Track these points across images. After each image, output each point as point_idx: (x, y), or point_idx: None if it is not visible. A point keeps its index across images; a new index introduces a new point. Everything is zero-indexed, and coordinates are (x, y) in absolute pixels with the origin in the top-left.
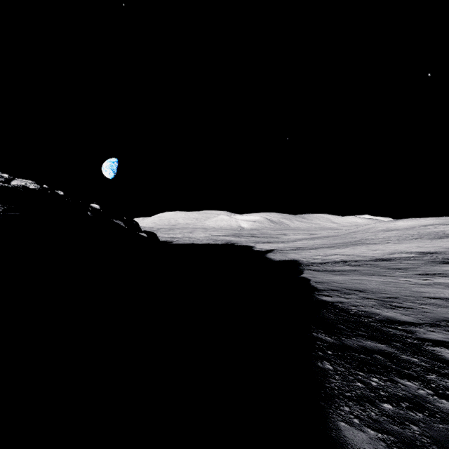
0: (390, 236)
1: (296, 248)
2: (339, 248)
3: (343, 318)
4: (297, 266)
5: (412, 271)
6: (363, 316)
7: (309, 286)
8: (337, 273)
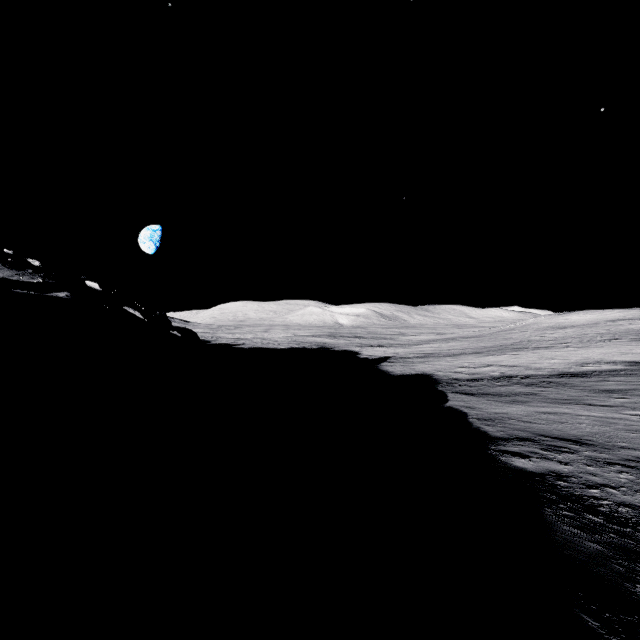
0: (565, 336)
1: (423, 354)
2: (492, 355)
3: (610, 540)
4: (433, 385)
5: (638, 396)
6: (639, 525)
7: (470, 429)
8: (505, 399)
